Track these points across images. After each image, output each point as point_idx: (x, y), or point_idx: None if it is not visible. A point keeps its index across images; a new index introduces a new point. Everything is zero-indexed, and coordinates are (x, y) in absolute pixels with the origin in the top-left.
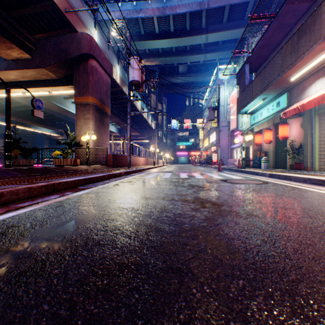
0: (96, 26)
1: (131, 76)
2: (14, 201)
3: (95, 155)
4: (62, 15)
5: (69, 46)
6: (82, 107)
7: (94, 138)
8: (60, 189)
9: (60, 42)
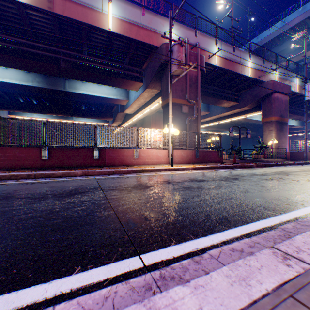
0: (276, 66)
1: (305, 97)
2: (259, 166)
3: (275, 152)
4: (255, 80)
5: (258, 91)
6: (266, 124)
7: (275, 143)
8: (267, 166)
9: (253, 91)
